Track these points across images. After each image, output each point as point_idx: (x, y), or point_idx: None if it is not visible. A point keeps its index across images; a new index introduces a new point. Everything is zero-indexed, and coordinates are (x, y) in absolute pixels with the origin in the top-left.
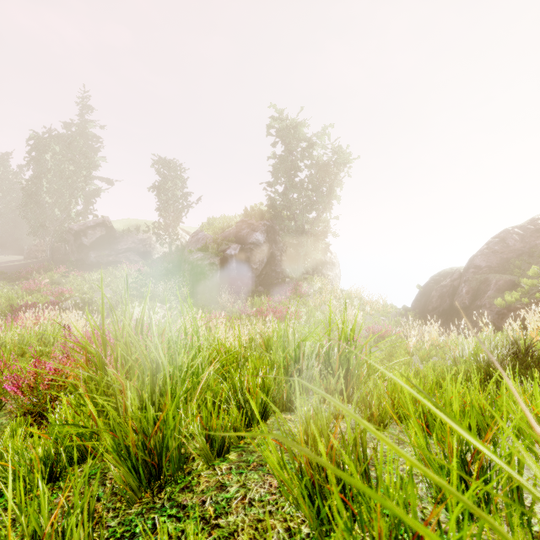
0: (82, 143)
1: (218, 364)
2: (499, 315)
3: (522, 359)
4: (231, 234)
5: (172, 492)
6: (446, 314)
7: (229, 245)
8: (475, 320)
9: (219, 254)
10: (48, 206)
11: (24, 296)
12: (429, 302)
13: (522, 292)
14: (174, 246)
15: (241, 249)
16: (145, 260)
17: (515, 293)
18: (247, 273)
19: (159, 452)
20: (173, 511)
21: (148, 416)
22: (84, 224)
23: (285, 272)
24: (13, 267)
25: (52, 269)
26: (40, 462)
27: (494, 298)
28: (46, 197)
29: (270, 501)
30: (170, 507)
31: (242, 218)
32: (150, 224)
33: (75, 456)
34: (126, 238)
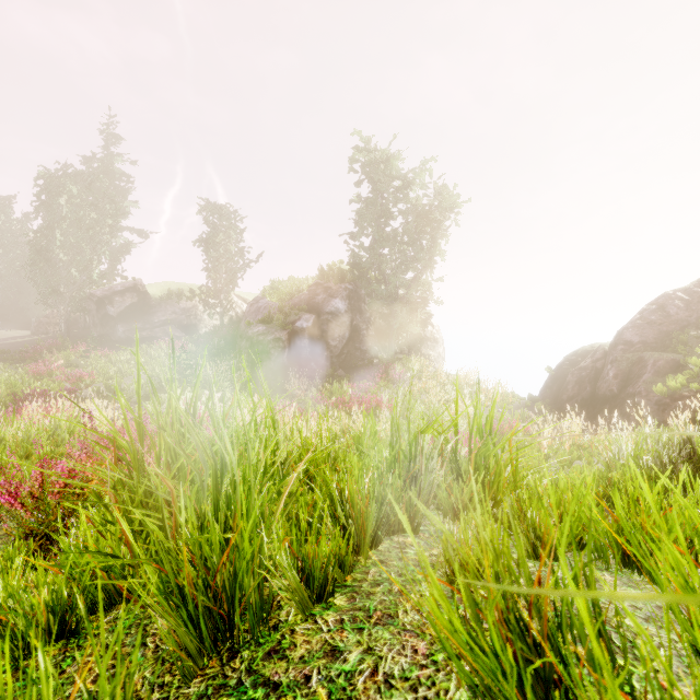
0: (107, 184)
1: (301, 466)
2: (659, 406)
3: (698, 462)
4: (302, 301)
5: (252, 659)
6: (587, 405)
7: (299, 315)
8: (627, 412)
9: (287, 327)
10: (63, 265)
11: (30, 382)
12: (564, 390)
13: (690, 375)
14: (227, 318)
15: (316, 320)
16: (189, 335)
17: (681, 376)
18: (323, 352)
19: (228, 595)
20: (258, 693)
21: (212, 539)
22: (110, 288)
23: (373, 351)
24: (16, 345)
25: (68, 347)
26: (47, 610)
27: (651, 383)
28: (60, 253)
29: (421, 680)
30: (253, 686)
31: (316, 280)
32: (196, 289)
33: (100, 606)
34: (164, 307)
